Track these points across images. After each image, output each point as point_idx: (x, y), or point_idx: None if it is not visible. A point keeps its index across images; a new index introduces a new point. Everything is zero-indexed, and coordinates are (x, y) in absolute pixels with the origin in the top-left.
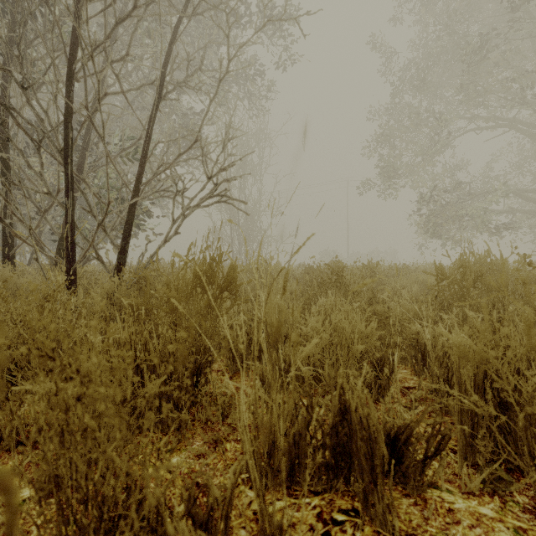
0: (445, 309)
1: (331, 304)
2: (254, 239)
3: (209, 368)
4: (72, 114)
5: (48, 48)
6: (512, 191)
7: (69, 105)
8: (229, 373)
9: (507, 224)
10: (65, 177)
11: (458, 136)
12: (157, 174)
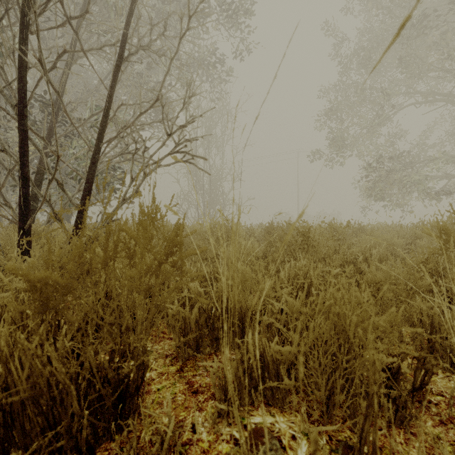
0: (435, 274)
1: (304, 270)
2: (217, 202)
3: (141, 377)
4: (26, 68)
5: (17, 16)
6: (448, 158)
7: (22, 58)
8: (180, 361)
9: (443, 188)
10: (19, 132)
11: (399, 110)
12: (118, 133)
